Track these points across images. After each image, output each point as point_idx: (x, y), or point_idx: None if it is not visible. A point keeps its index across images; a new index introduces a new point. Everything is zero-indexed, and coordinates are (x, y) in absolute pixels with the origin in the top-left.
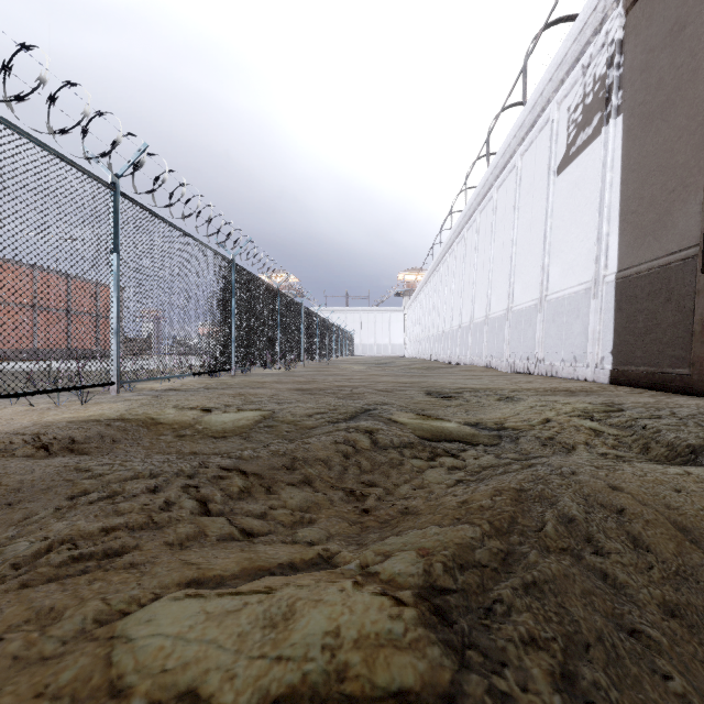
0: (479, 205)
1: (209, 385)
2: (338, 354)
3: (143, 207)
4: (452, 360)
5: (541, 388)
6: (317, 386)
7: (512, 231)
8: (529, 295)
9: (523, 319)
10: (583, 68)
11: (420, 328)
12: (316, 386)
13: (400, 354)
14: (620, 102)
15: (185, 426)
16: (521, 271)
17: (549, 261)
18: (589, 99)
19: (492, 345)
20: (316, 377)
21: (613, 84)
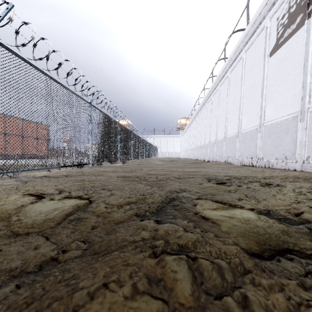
0: (220, 82)
1: (71, 173)
2: (150, 156)
3: (18, 56)
4: (205, 159)
5: (279, 176)
6: (135, 174)
7: (240, 91)
8: (252, 124)
9: (248, 137)
10: None
11: (188, 144)
12: (135, 174)
13: (179, 157)
14: None
15: (3, 217)
16: (246, 111)
17: (265, 104)
18: (293, 9)
19: (228, 151)
20: (136, 168)
21: None
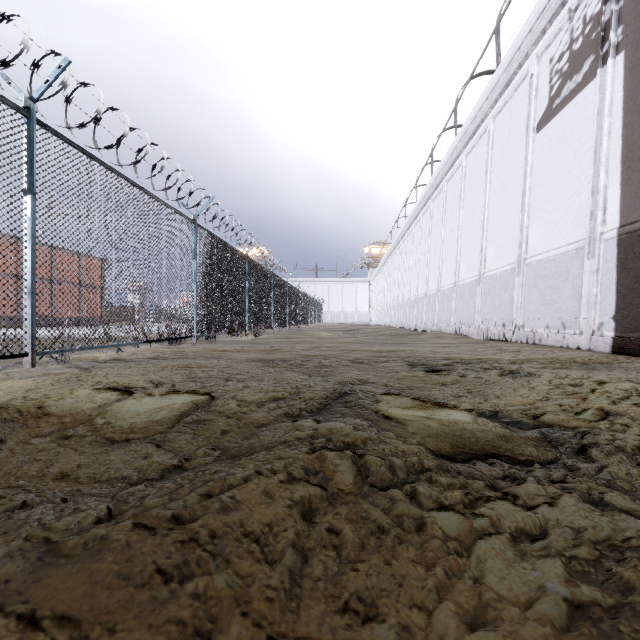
0: (446, 174)
1: (162, 354)
2: (308, 322)
3: (73, 144)
4: (418, 327)
5: (542, 359)
6: (281, 356)
7: (483, 196)
8: (504, 259)
9: (497, 284)
10: (570, 12)
11: (385, 297)
12: (280, 356)
13: (366, 322)
14: (621, 38)
15: (80, 419)
16: (495, 235)
17: (528, 222)
18: (577, 44)
19: (461, 312)
20: (282, 345)
21: (611, 19)
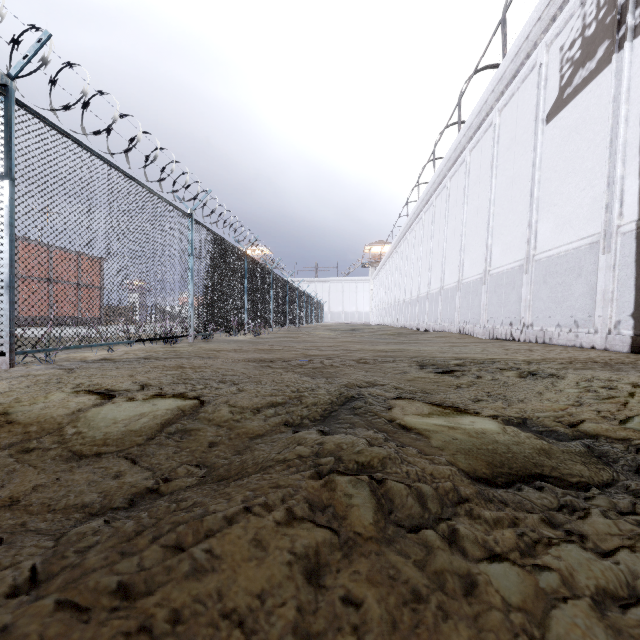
0: (449, 170)
1: (155, 354)
2: (308, 321)
3: (57, 128)
4: (420, 326)
5: (559, 359)
6: (280, 356)
7: (489, 191)
8: (511, 256)
9: (503, 282)
10: None
11: (386, 296)
12: (279, 356)
13: (367, 322)
14: (639, 21)
15: (48, 428)
16: (501, 231)
17: (537, 217)
18: (590, 30)
19: (465, 311)
20: (282, 344)
21: (628, 1)
